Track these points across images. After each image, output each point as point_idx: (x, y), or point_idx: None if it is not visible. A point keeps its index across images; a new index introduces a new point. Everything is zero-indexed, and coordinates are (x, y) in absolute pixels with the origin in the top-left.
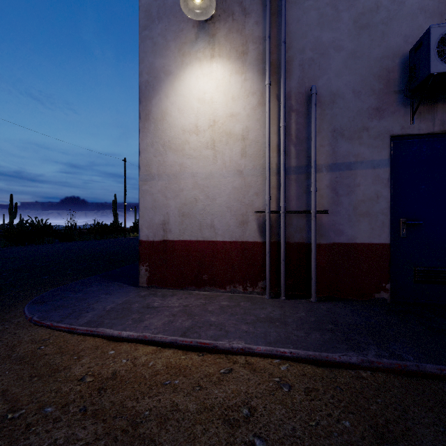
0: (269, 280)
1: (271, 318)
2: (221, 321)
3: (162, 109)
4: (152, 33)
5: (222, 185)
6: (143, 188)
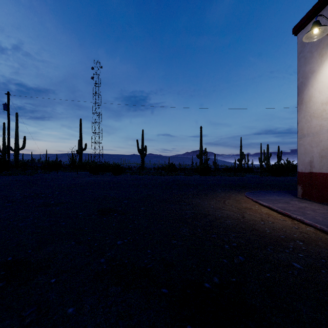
0: None
1: None
2: (310, 213)
3: (309, 95)
4: (304, 53)
5: None
6: (299, 143)
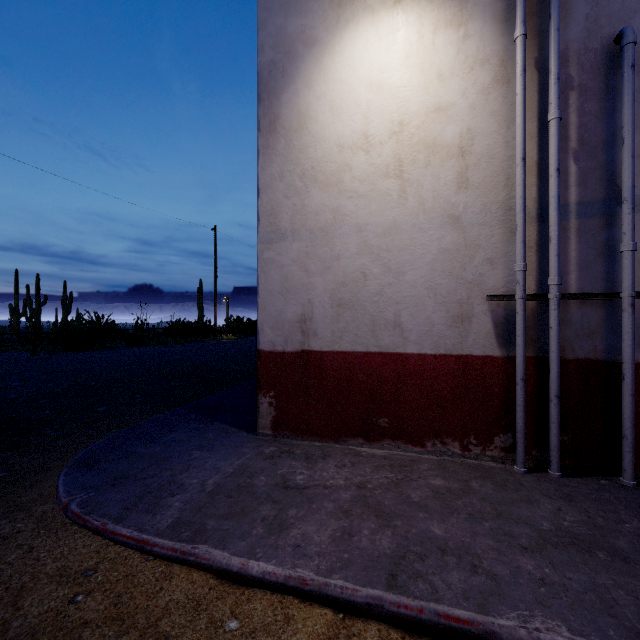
0: (523, 435)
1: (572, 536)
2: (461, 539)
3: (299, 110)
4: None
5: (418, 245)
6: (264, 256)
